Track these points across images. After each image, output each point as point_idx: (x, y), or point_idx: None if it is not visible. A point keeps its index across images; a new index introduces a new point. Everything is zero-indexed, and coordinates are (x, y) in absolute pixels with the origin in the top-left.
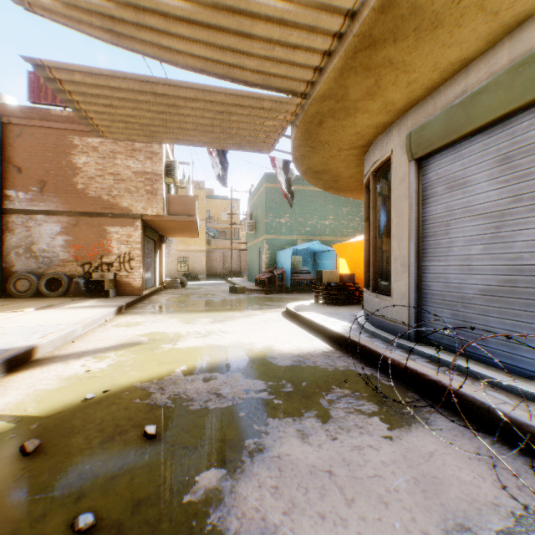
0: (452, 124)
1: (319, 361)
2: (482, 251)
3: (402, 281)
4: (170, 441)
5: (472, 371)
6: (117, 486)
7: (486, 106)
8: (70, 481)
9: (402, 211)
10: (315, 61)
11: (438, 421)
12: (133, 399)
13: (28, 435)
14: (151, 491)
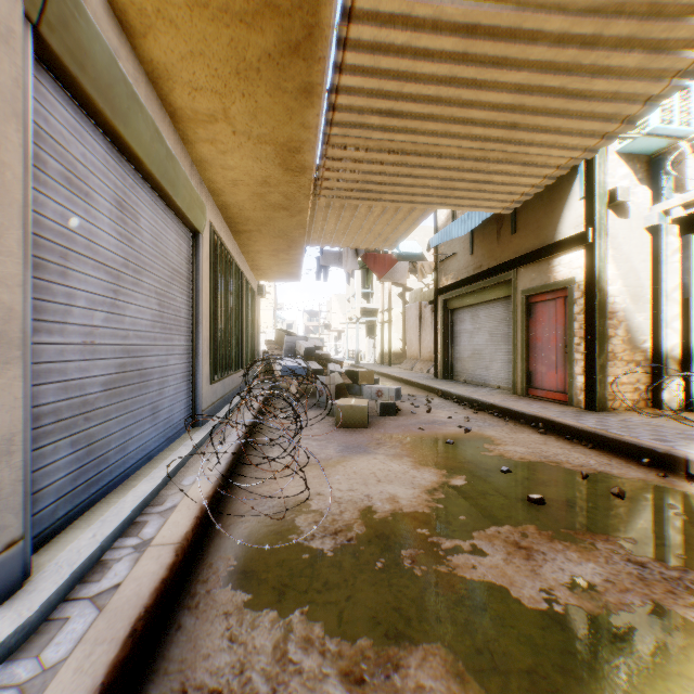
0: (118, 95)
1: (307, 667)
2: (107, 322)
3: (2, 397)
4: (510, 498)
5: (155, 490)
6: (512, 481)
7: (141, 132)
8: (546, 483)
9: (2, 145)
10: (364, 5)
11: (255, 503)
12: (642, 543)
13: (658, 507)
14: (488, 479)
